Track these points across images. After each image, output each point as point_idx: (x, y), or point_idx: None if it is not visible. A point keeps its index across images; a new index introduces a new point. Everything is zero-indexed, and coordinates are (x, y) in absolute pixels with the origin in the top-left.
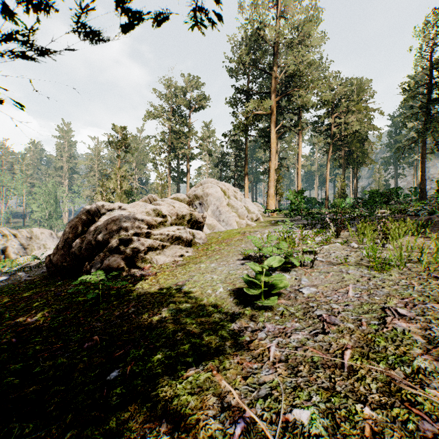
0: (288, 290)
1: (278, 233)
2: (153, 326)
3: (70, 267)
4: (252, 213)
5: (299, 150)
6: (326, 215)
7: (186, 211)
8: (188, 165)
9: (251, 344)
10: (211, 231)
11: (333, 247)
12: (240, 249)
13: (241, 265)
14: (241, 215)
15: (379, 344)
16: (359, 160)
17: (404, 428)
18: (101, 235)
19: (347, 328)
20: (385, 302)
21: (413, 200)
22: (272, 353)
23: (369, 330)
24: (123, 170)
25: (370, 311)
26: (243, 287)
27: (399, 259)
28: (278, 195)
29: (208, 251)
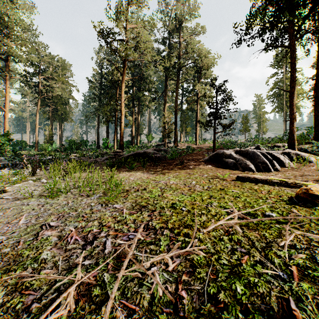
0: None
1: None
2: None
3: None
4: None
5: (7, 95)
6: (34, 156)
7: None
8: None
9: None
10: None
11: (26, 184)
12: None
13: None
14: None
15: (24, 255)
16: (63, 117)
17: (13, 311)
18: None
19: (3, 253)
20: (46, 220)
21: (94, 148)
22: None
23: (23, 247)
24: None
25: (31, 231)
26: None
27: (65, 188)
28: None
29: None
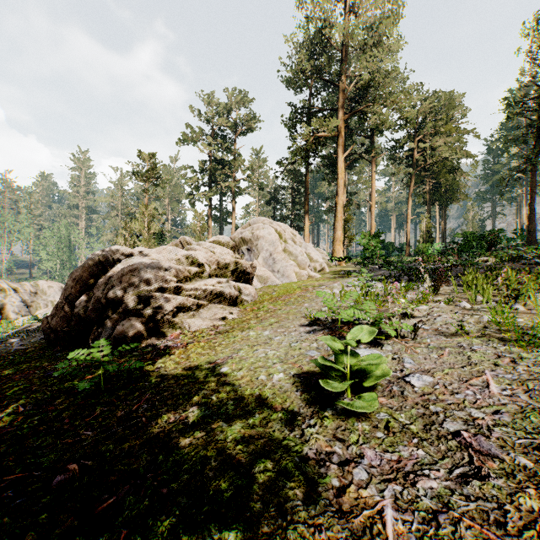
0: (386, 379)
1: (352, 288)
2: (171, 444)
3: (73, 334)
4: (315, 262)
5: (373, 183)
6: (410, 264)
7: (230, 259)
8: (234, 202)
9: (344, 498)
10: (263, 285)
11: (435, 307)
12: (303, 309)
13: (306, 333)
14: (302, 263)
15: None
16: (448, 196)
17: None
18: (114, 291)
19: (520, 466)
20: None
21: (520, 245)
22: (391, 528)
23: None
24: (151, 208)
25: None
26: (315, 371)
27: None
28: (347, 239)
29: (259, 312)
